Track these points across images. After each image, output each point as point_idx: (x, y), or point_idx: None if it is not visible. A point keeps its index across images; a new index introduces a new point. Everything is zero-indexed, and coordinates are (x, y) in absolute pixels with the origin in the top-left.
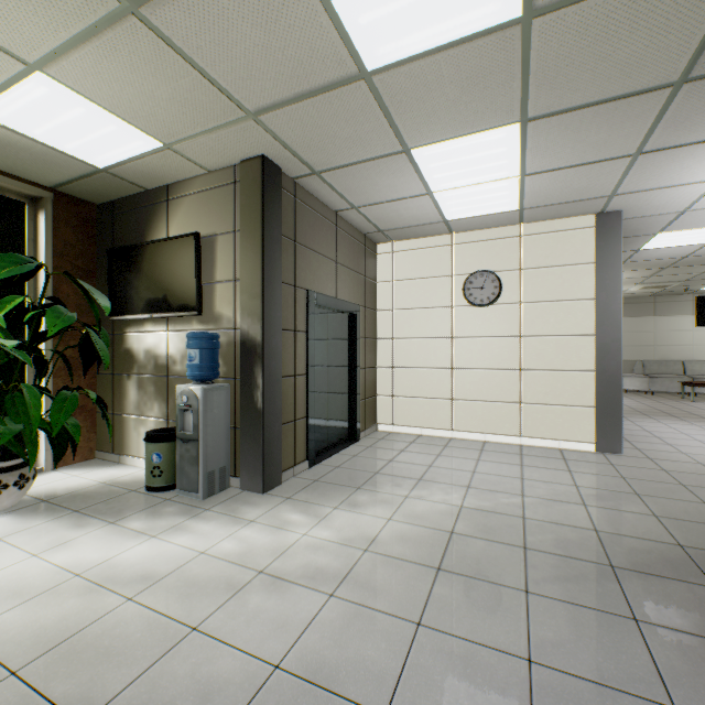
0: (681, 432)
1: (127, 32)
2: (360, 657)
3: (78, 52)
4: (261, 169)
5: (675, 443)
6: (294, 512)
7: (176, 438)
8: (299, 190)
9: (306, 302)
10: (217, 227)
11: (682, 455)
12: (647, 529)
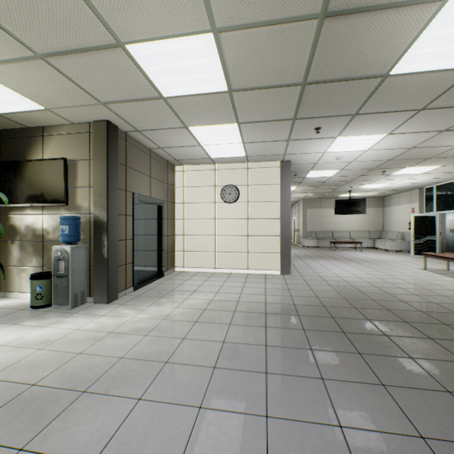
0: (320, 264)
1: (36, 64)
2: (158, 350)
3: (2, 65)
4: (107, 127)
5: (315, 269)
6: (126, 309)
7: (53, 276)
8: (128, 137)
9: (133, 199)
10: (78, 156)
11: (315, 273)
12: (285, 300)
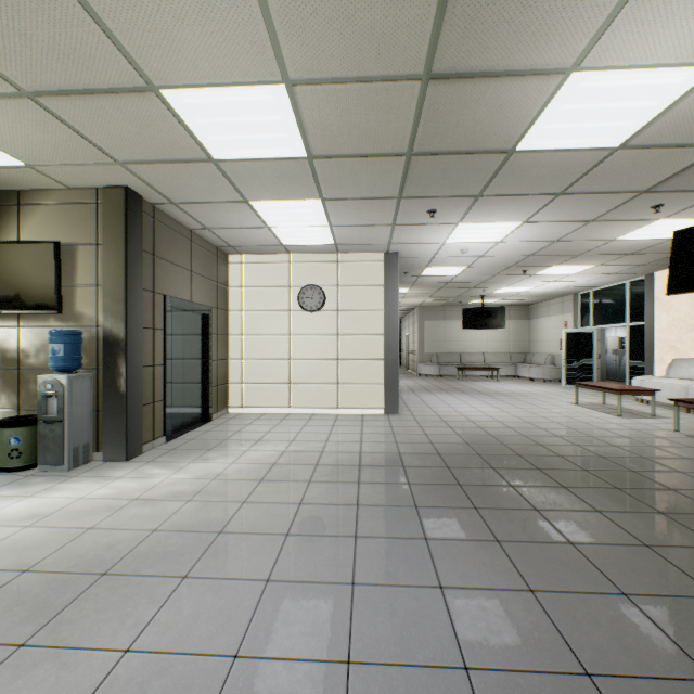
0: (441, 399)
1: (19, 104)
2: (208, 518)
3: None
4: (125, 197)
5: (433, 406)
6: (157, 468)
7: (39, 422)
8: (157, 212)
9: (164, 305)
10: (78, 238)
11: (432, 412)
12: (388, 448)
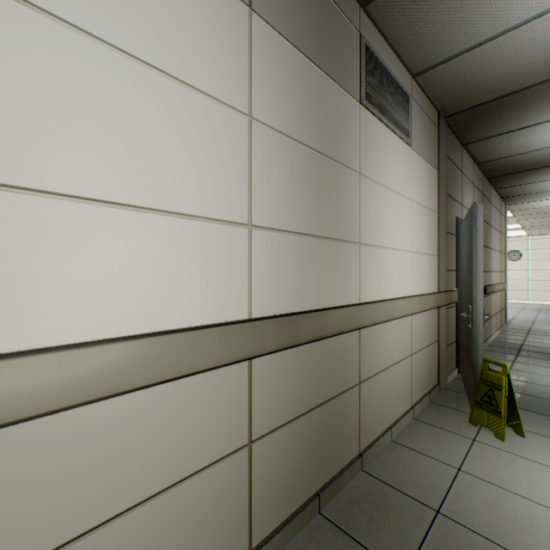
0: None
1: None
2: None
3: None
4: None
5: None
6: None
7: None
8: None
9: None
10: None
11: None
12: None
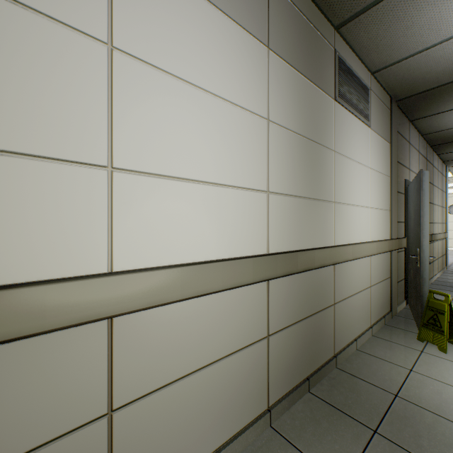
0: None
1: None
2: None
3: None
4: None
5: None
6: None
7: None
8: None
9: None
10: None
11: None
12: None
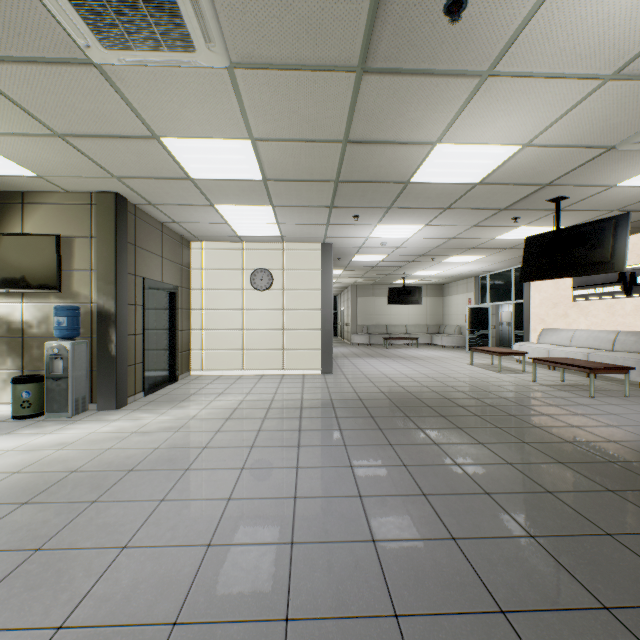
0: (368, 363)
1: (50, 140)
2: (194, 440)
3: (6, 137)
4: (115, 201)
5: (361, 367)
6: (144, 414)
7: (47, 379)
8: (138, 211)
9: (143, 285)
10: (75, 232)
11: (359, 372)
12: (323, 397)
